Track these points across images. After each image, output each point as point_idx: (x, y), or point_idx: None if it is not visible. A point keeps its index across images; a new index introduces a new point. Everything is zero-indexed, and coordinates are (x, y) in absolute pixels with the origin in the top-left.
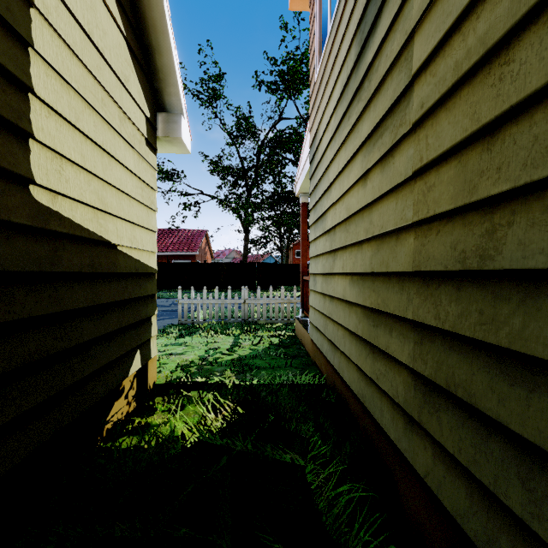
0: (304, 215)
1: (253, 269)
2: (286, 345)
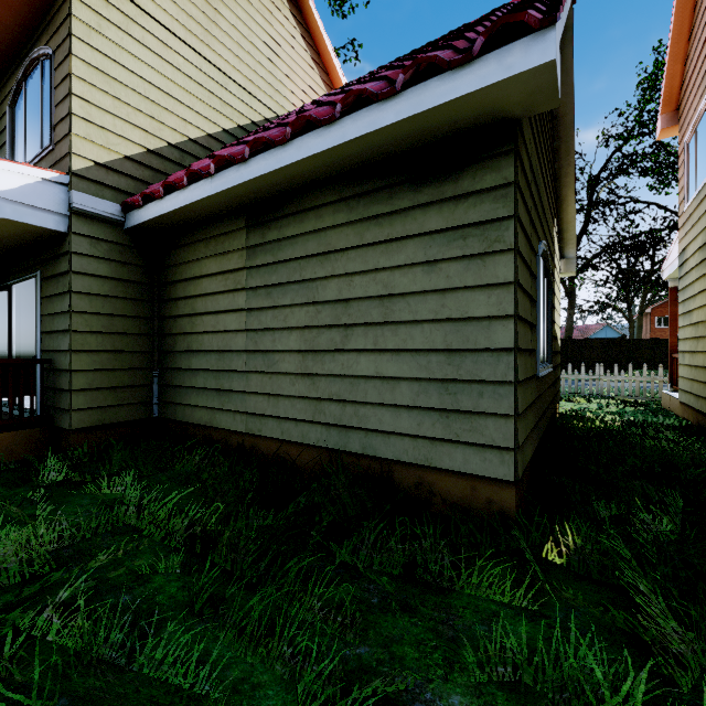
0: (672, 298)
1: (586, 346)
2: (652, 411)
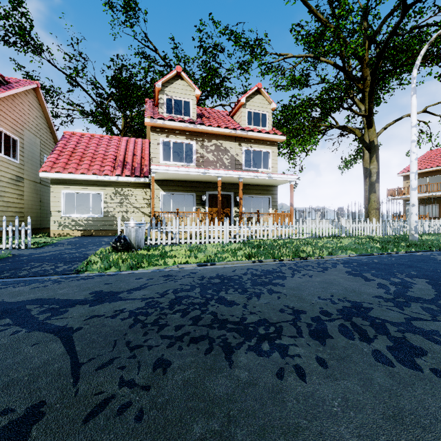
0: None
1: None
2: None
